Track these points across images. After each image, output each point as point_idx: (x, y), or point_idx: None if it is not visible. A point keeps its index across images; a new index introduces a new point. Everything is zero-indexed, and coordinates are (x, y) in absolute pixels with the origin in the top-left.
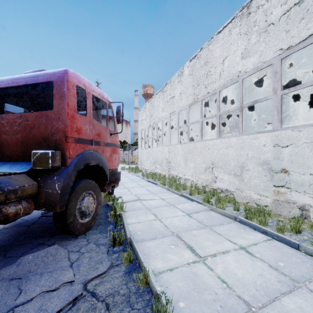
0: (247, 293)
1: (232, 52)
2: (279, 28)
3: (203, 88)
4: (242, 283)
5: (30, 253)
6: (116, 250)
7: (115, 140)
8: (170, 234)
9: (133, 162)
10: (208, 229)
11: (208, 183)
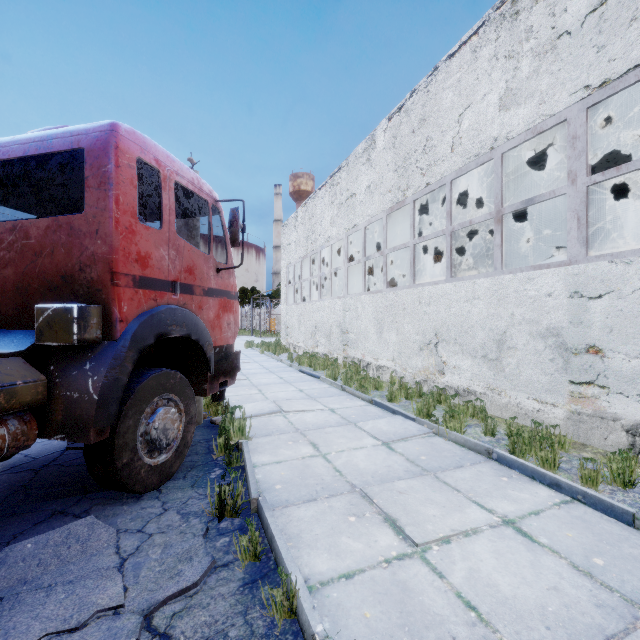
0: (527, 637)
1: (478, 96)
2: (583, 42)
3: (416, 175)
4: (513, 610)
5: (31, 536)
6: (226, 527)
7: (228, 283)
8: (348, 489)
9: (272, 331)
10: (430, 478)
11: (428, 375)
